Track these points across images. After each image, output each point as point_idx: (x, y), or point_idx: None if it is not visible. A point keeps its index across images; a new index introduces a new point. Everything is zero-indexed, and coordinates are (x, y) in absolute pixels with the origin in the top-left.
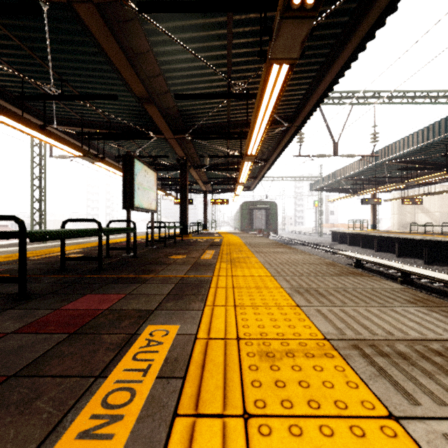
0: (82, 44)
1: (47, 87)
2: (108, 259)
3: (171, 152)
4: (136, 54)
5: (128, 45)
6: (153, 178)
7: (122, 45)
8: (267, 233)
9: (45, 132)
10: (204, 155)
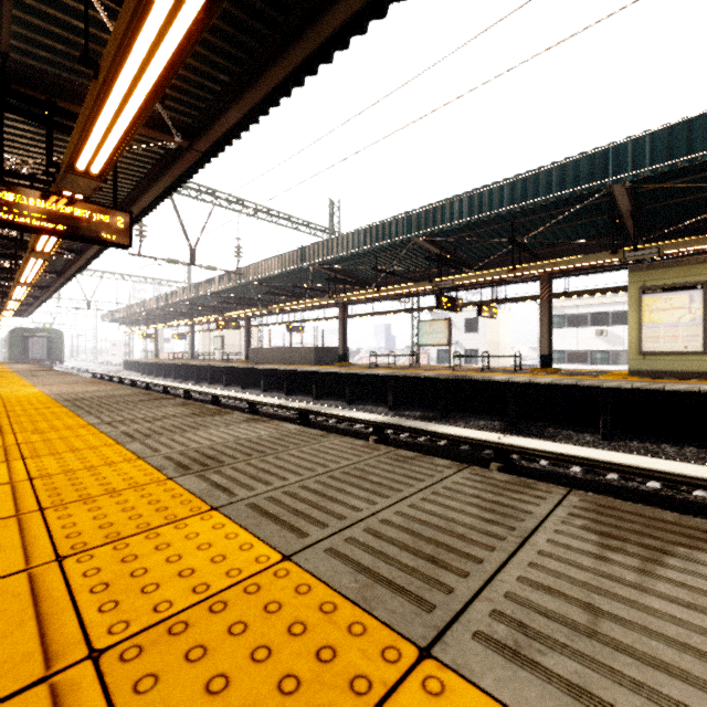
0: None
1: None
2: None
3: None
4: None
5: None
6: None
7: None
8: (51, 363)
9: None
10: None
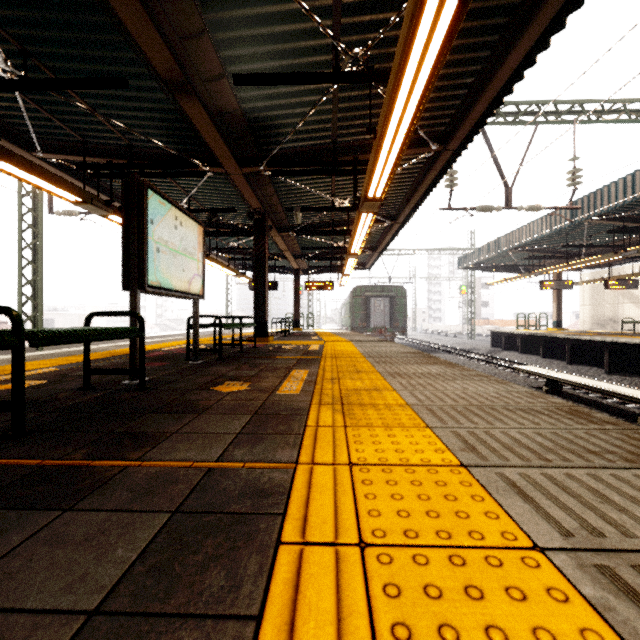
0: None
1: None
2: (82, 393)
3: (240, 204)
4: None
5: None
6: (196, 236)
7: None
8: (392, 334)
9: None
10: (294, 207)
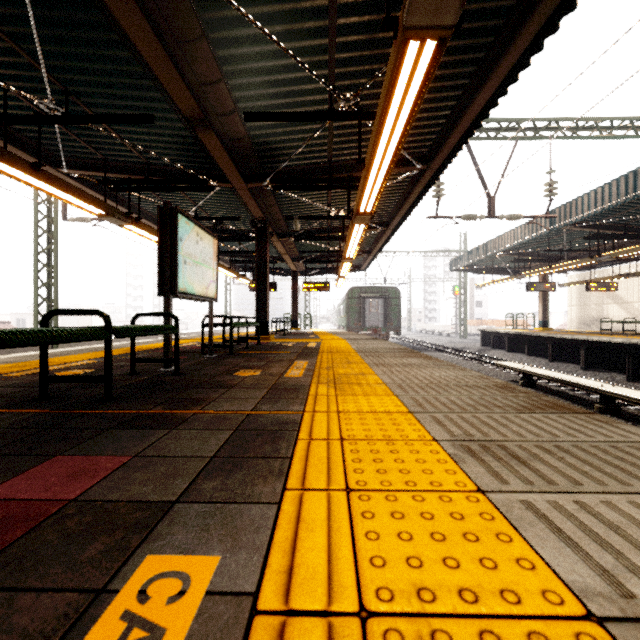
0: (93, 26)
1: (44, 102)
2: (132, 377)
3: (243, 213)
4: (181, 42)
5: (166, 25)
6: (211, 248)
7: (156, 25)
8: (386, 333)
9: (42, 175)
10: (293, 216)
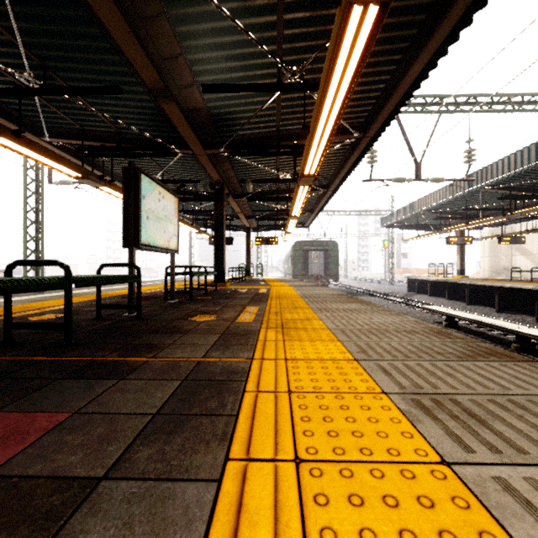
0: (63, 4)
1: (23, 75)
2: (97, 322)
3: (203, 176)
4: (143, 18)
5: (128, 1)
6: (173, 205)
7: (120, 1)
8: (326, 280)
9: (22, 141)
10: (246, 179)
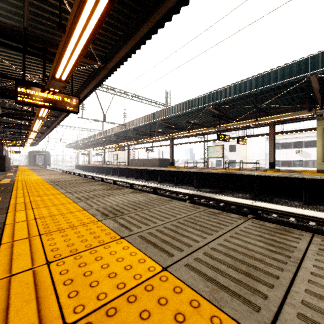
0: None
1: None
2: None
3: None
4: None
5: None
6: None
7: None
8: (45, 166)
9: None
10: None
